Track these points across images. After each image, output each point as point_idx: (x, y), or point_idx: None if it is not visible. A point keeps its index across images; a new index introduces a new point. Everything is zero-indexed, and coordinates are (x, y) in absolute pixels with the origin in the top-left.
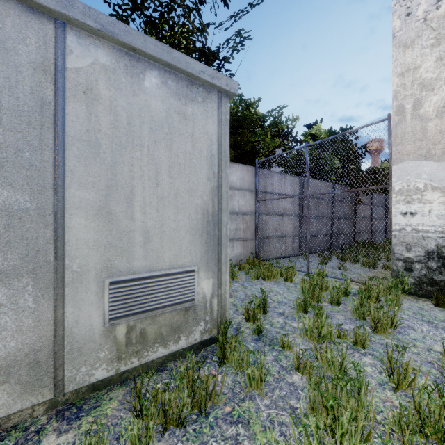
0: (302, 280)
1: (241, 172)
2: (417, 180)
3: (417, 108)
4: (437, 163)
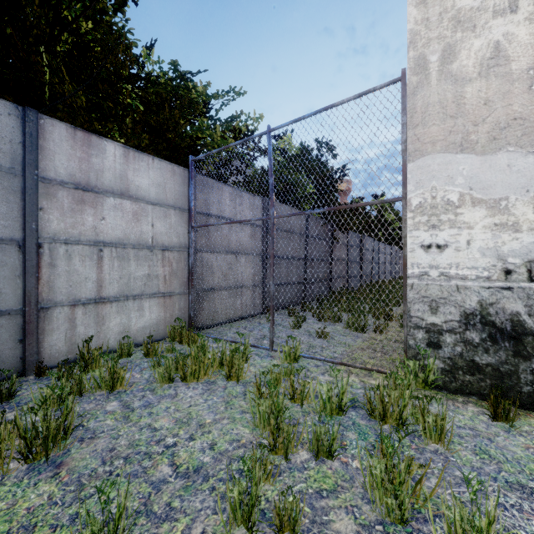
0: (255, 385)
1: (160, 173)
2: (448, 187)
3: (448, 60)
4: (480, 158)
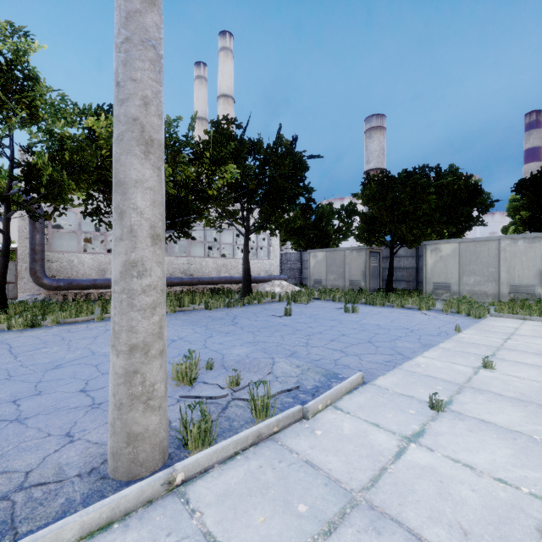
0: None
1: None
2: None
3: None
4: None
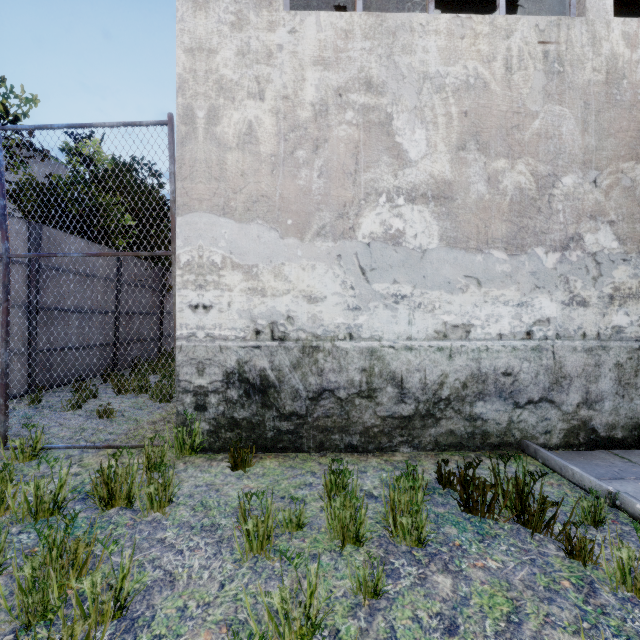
0: None
1: None
2: (213, 249)
3: (213, 122)
4: (238, 225)
